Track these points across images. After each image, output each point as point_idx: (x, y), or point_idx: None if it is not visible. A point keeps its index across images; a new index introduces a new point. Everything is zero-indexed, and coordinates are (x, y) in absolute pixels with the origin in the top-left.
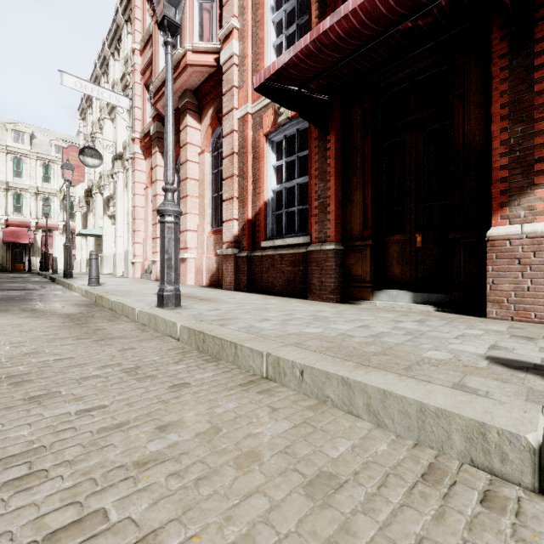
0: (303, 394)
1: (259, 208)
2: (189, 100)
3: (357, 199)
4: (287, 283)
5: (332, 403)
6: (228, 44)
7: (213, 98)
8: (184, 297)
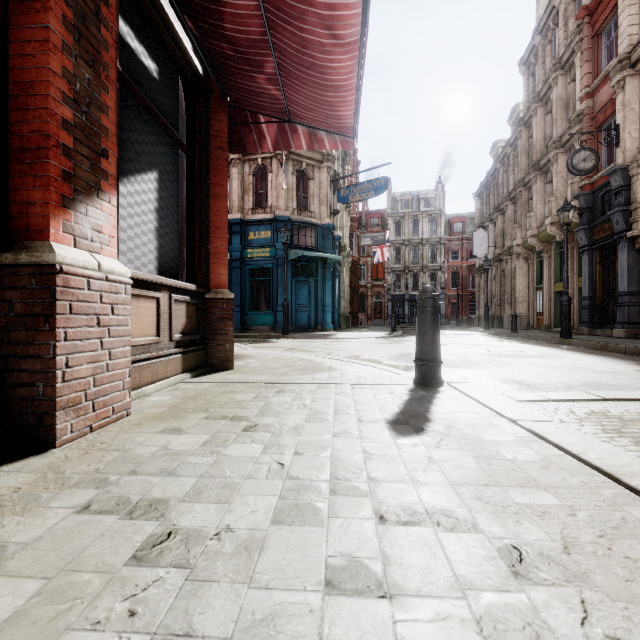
0: None
1: None
2: None
3: None
4: None
5: None
6: None
7: None
8: None
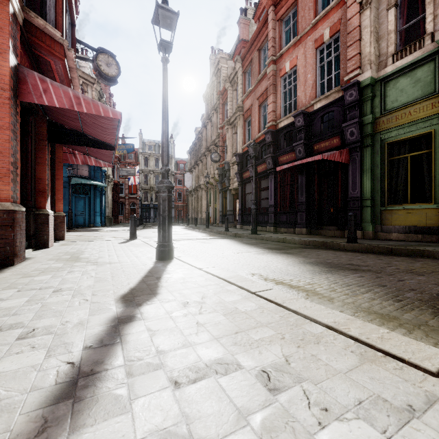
0: None
1: None
2: None
3: None
4: None
5: None
6: None
7: None
8: (131, 273)
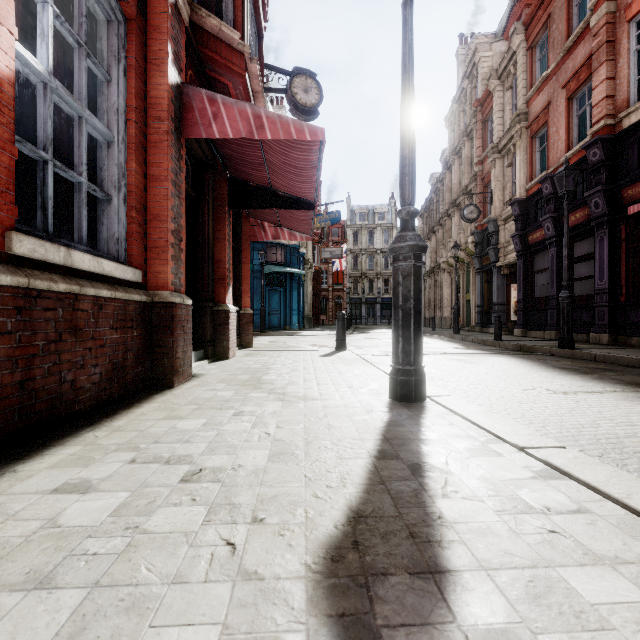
0: None
1: None
2: None
3: None
4: (113, 372)
5: None
6: None
7: None
8: (345, 437)
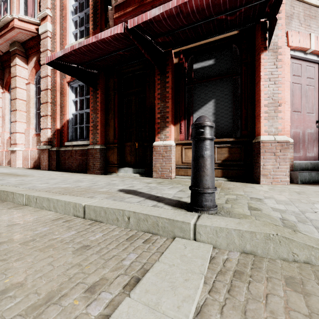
0: (37, 208)
1: (64, 123)
2: (17, 48)
3: (111, 124)
4: (79, 165)
5: (45, 208)
6: (44, 23)
7: (36, 51)
8: (6, 175)
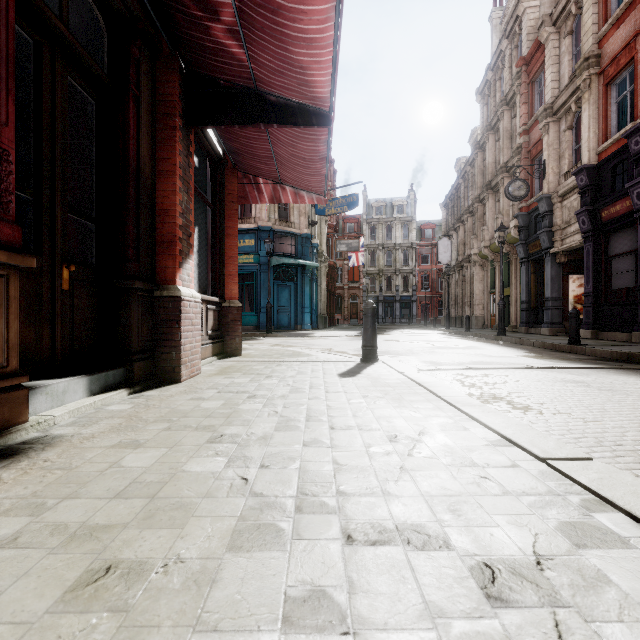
0: None
1: None
2: None
3: None
4: None
5: None
6: None
7: None
8: None
